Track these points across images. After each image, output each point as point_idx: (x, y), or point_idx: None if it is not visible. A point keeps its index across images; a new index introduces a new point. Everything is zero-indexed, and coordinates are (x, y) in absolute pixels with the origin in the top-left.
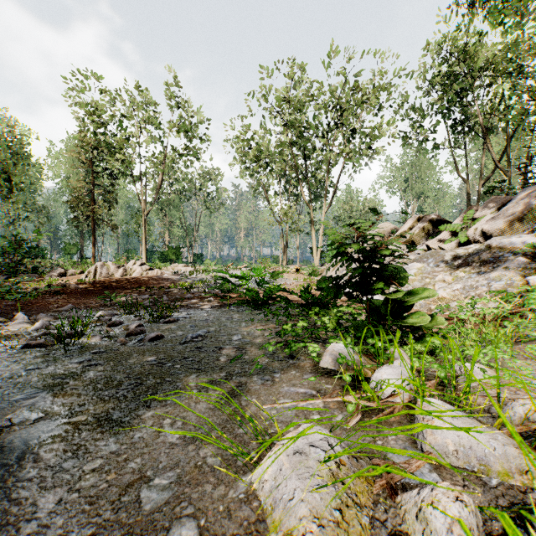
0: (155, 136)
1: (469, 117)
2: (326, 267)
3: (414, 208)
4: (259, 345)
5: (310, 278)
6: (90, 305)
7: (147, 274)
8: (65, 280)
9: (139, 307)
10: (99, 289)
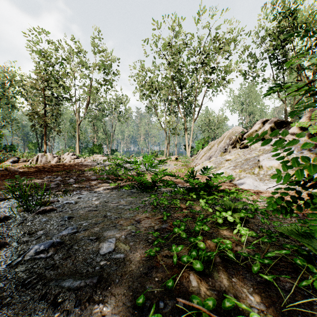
0: (85, 74)
1: (287, 60)
2: (194, 157)
3: (247, 121)
4: (135, 273)
5: (185, 164)
6: (1, 187)
7: (74, 161)
8: (14, 166)
9: (42, 189)
10: (32, 172)
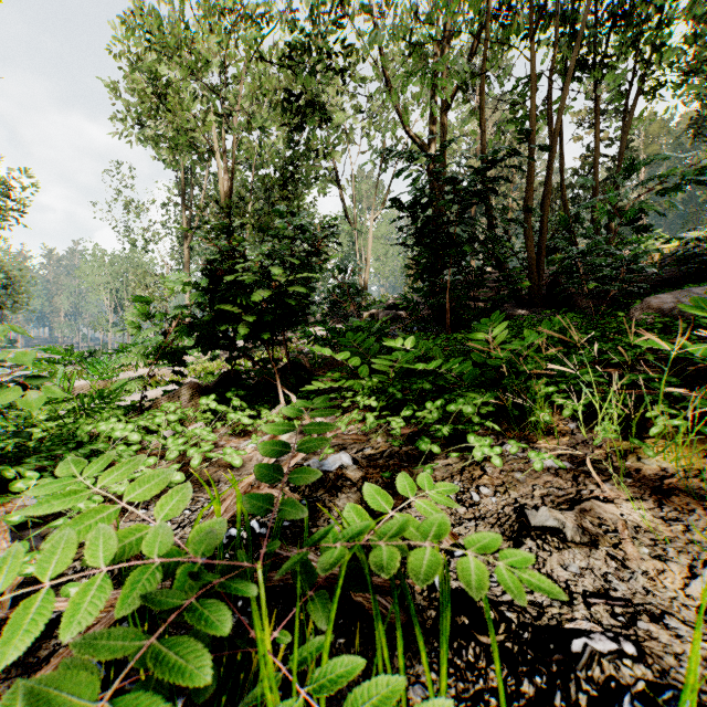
0: None
1: None
2: None
3: None
4: None
5: None
6: None
7: None
8: None
9: None
10: None
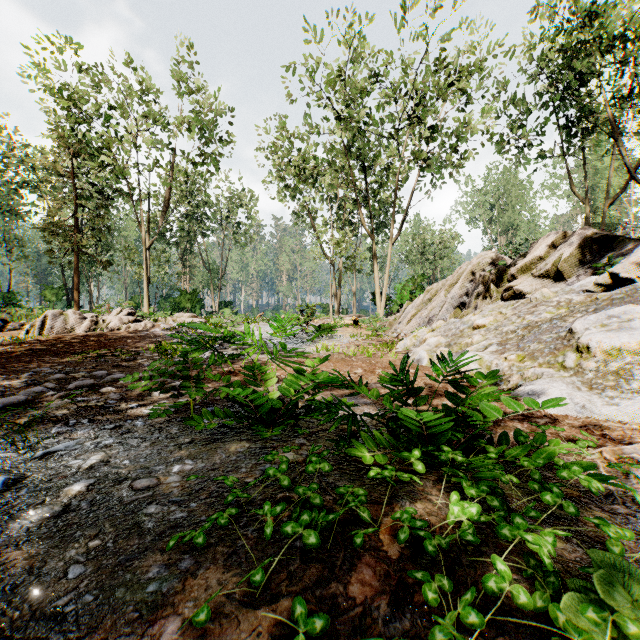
0: (162, 142)
1: (591, 111)
2: (394, 318)
3: (501, 244)
4: None
5: (375, 334)
6: None
7: (128, 328)
8: None
9: None
10: (18, 354)
